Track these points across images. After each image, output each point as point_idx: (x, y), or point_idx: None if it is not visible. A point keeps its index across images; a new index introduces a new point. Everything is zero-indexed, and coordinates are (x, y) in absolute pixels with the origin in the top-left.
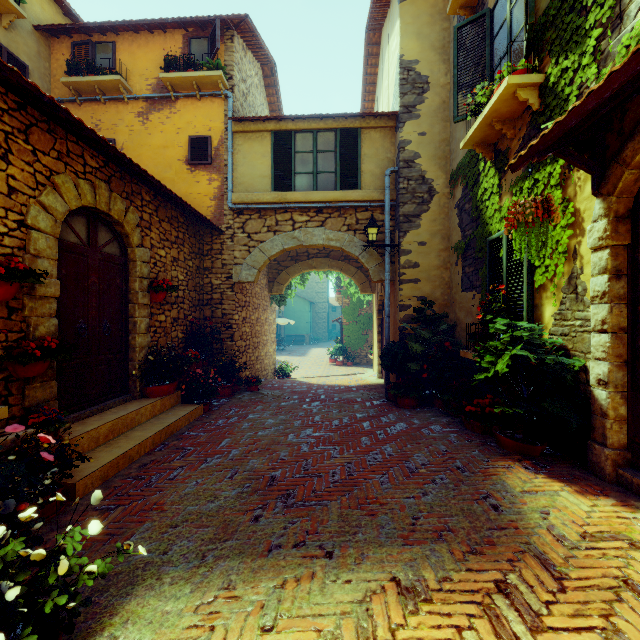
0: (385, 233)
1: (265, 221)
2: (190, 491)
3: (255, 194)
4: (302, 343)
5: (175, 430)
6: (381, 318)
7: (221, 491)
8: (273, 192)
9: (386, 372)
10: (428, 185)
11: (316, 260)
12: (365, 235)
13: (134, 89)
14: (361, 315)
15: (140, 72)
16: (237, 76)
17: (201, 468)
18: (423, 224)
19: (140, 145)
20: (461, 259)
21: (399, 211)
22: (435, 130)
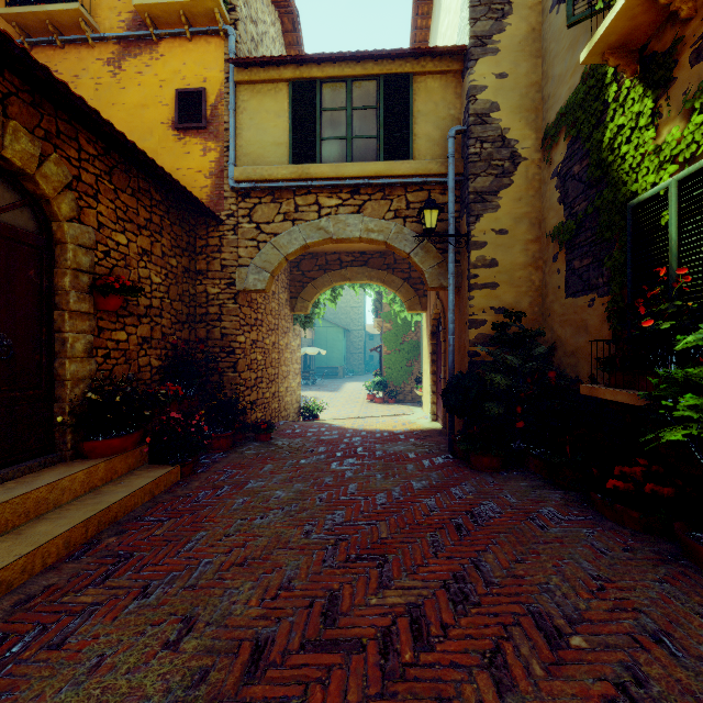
0: (448, 219)
1: (280, 206)
2: (70, 695)
3: (266, 168)
4: (335, 376)
5: (121, 513)
6: (435, 343)
7: (138, 696)
8: (291, 165)
9: (449, 415)
10: (510, 149)
11: (351, 269)
12: (419, 224)
13: (102, 27)
14: (405, 342)
15: (110, 4)
16: (243, 9)
17: (127, 611)
18: (503, 204)
19: (110, 104)
20: (564, 250)
21: (469, 187)
22: (520, 70)
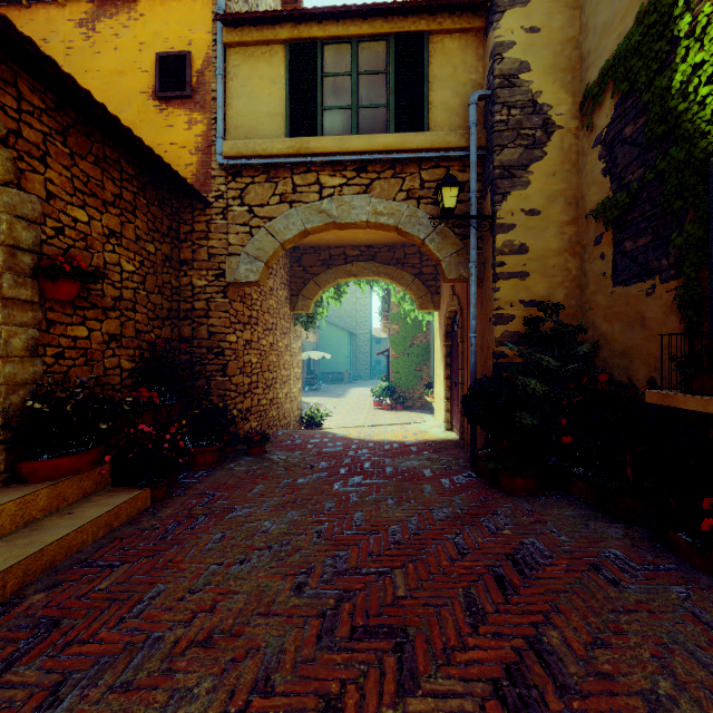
0: (469, 198)
1: (276, 186)
2: None
3: (259, 142)
4: (340, 382)
5: (62, 556)
6: (450, 344)
7: None
8: (288, 138)
9: (471, 426)
10: (543, 115)
11: (357, 265)
12: (435, 206)
13: None
14: (414, 345)
15: None
16: None
17: None
18: (534, 180)
19: (82, 70)
20: (611, 230)
21: (494, 160)
22: (555, 23)
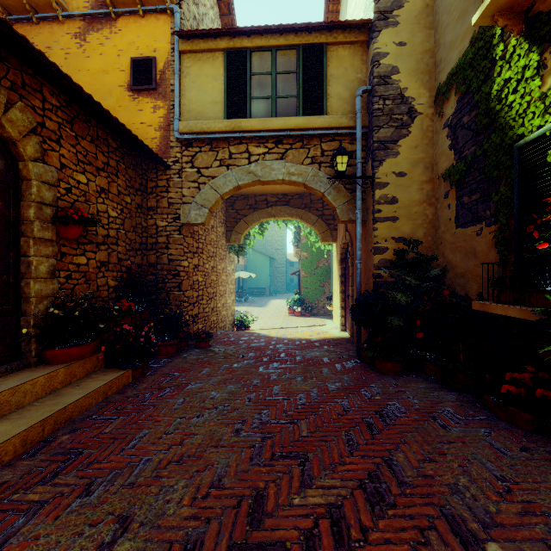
0: (356, 164)
1: (217, 154)
2: None
3: (205, 122)
4: (263, 295)
5: (77, 413)
6: (344, 267)
7: None
8: (226, 119)
9: (357, 327)
10: (408, 105)
11: (275, 208)
12: (331, 168)
13: (70, 7)
14: (319, 268)
15: None
16: None
17: (69, 510)
18: (402, 151)
19: (77, 70)
20: (455, 188)
21: (373, 136)
22: (416, 39)
